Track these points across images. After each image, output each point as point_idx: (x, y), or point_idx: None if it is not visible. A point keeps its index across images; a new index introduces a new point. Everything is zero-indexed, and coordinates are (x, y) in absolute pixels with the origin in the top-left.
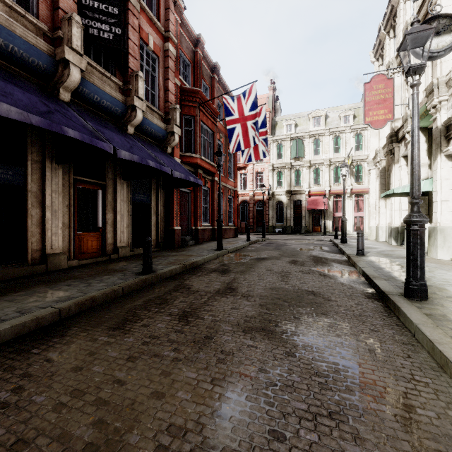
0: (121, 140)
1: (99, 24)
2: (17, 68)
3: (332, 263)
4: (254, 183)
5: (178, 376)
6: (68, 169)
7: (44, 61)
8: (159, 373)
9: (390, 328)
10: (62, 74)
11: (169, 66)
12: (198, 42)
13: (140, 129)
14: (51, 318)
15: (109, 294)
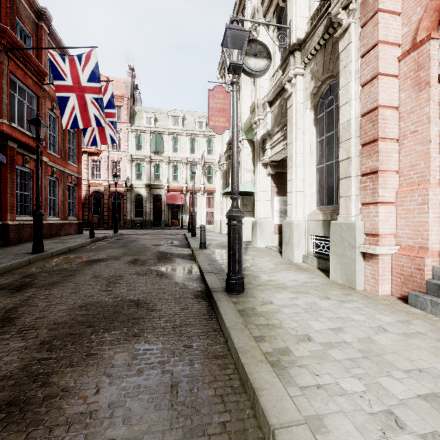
0: None
1: None
2: None
3: (176, 259)
4: (110, 173)
5: None
6: None
7: None
8: None
9: (206, 336)
10: None
11: None
12: None
13: None
14: None
15: None
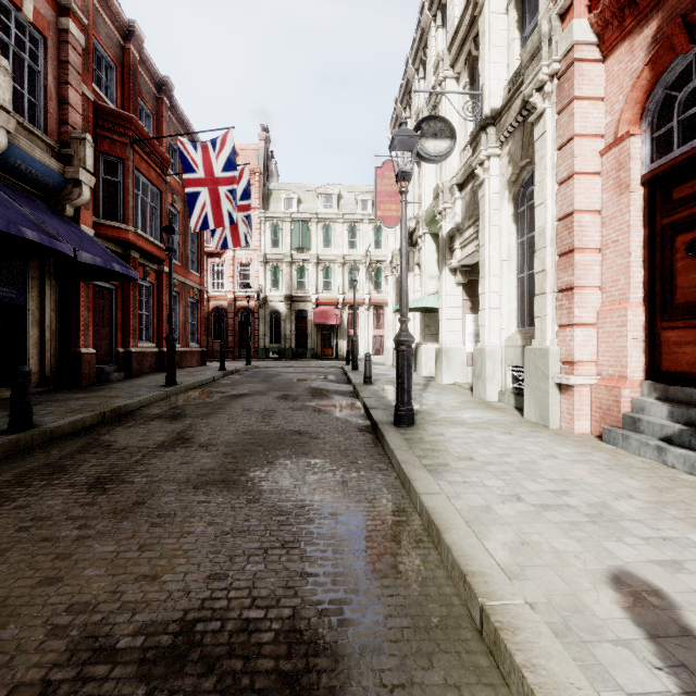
0: None
1: None
2: None
3: (334, 396)
4: (236, 281)
5: (85, 555)
6: None
7: None
8: (53, 558)
9: (371, 458)
10: None
11: (70, 60)
12: (132, 33)
13: (2, 164)
14: None
15: None
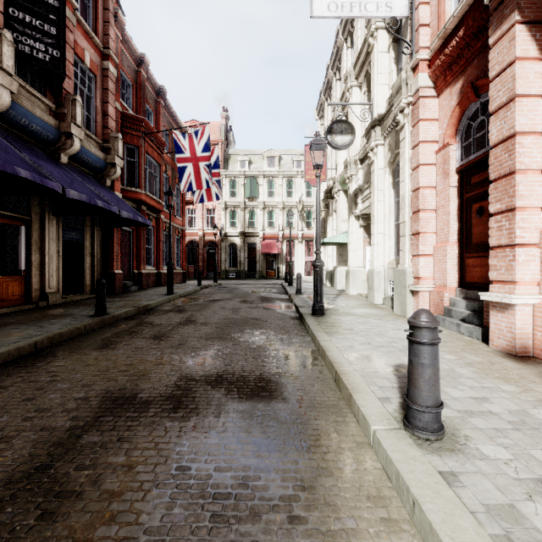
0: (60, 174)
1: (31, 41)
2: None
3: (276, 301)
4: (204, 222)
5: (168, 358)
6: None
7: None
8: (155, 359)
9: (297, 330)
10: None
11: (109, 87)
12: (142, 61)
13: (75, 158)
14: (29, 349)
15: (74, 331)
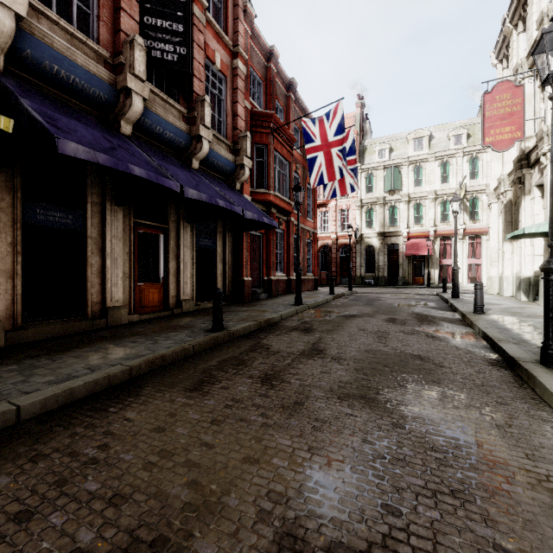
0: (186, 177)
1: (162, 45)
2: (77, 101)
3: (442, 323)
4: (337, 224)
5: (270, 443)
6: (128, 211)
7: (105, 91)
8: (249, 438)
9: (523, 401)
10: (123, 105)
11: (238, 86)
12: (271, 55)
13: (206, 163)
14: (122, 377)
15: (180, 353)
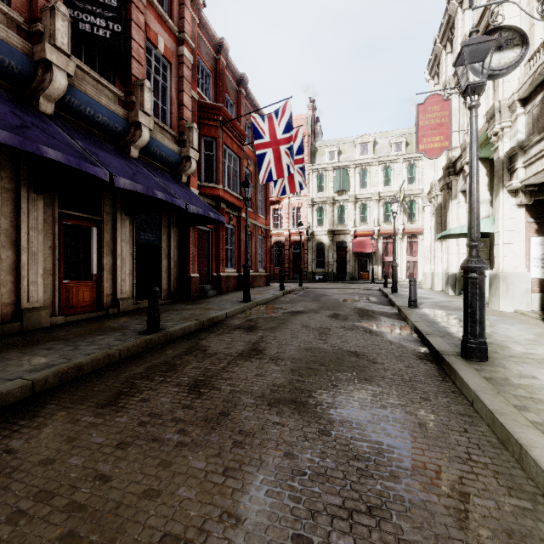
0: (120, 165)
1: (92, 18)
2: None
3: (380, 317)
4: (290, 221)
5: (181, 467)
6: (51, 200)
7: (18, 61)
8: (157, 463)
9: (444, 395)
10: (43, 79)
11: (184, 75)
12: (221, 47)
13: (147, 152)
14: (21, 394)
15: (102, 360)
